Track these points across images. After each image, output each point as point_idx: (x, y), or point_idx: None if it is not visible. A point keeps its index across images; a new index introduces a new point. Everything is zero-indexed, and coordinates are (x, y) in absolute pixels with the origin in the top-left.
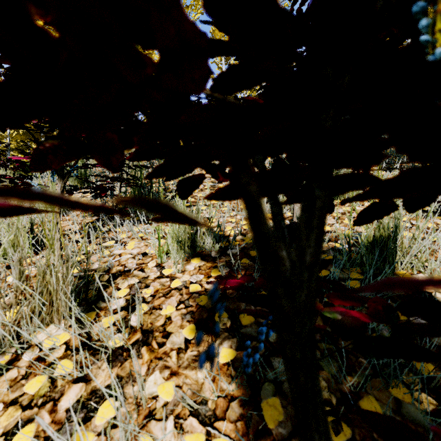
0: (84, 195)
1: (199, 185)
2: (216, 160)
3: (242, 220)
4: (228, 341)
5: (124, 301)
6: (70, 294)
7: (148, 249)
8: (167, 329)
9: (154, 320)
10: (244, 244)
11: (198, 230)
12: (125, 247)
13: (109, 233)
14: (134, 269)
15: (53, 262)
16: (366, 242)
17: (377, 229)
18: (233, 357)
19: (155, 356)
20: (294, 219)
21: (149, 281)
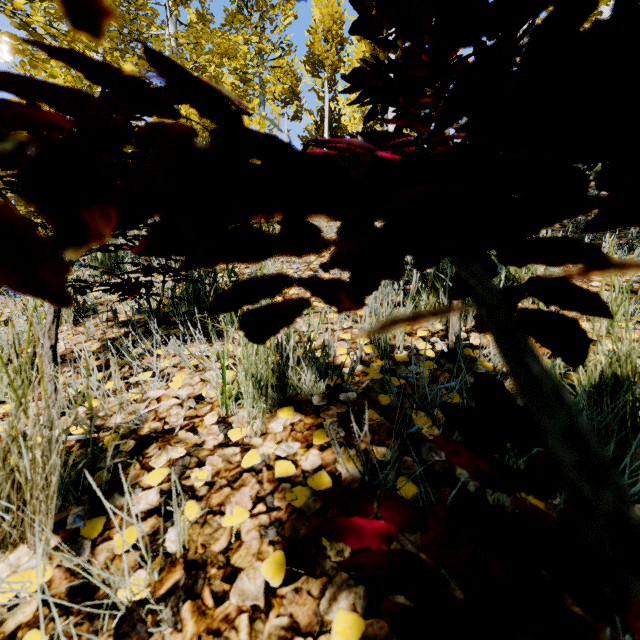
0: (112, 290)
1: (294, 318)
2: (343, 269)
3: (363, 339)
4: (348, 593)
5: (157, 496)
6: (60, 484)
7: (206, 389)
8: (232, 561)
9: (208, 538)
10: (367, 381)
11: (290, 359)
12: (168, 385)
13: (144, 358)
14: (179, 427)
15: (25, 429)
16: (587, 387)
17: (608, 363)
18: (359, 636)
19: (207, 627)
20: (450, 337)
21: (204, 453)
